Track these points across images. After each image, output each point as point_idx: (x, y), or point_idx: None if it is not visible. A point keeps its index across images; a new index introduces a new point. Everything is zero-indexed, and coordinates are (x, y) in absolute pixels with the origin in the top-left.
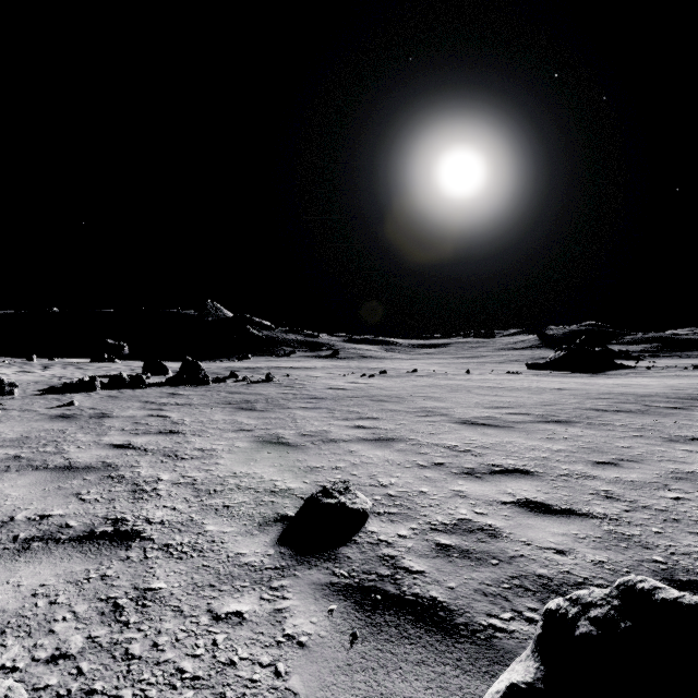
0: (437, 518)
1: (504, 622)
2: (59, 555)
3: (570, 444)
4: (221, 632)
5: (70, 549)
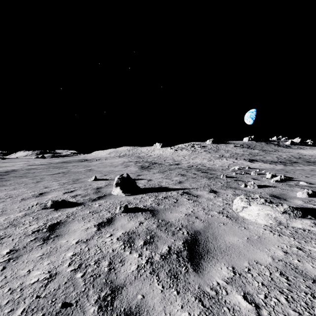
0: (68, 197)
1: (103, 194)
2: (66, 228)
3: (23, 188)
4: (104, 205)
5: (61, 228)
